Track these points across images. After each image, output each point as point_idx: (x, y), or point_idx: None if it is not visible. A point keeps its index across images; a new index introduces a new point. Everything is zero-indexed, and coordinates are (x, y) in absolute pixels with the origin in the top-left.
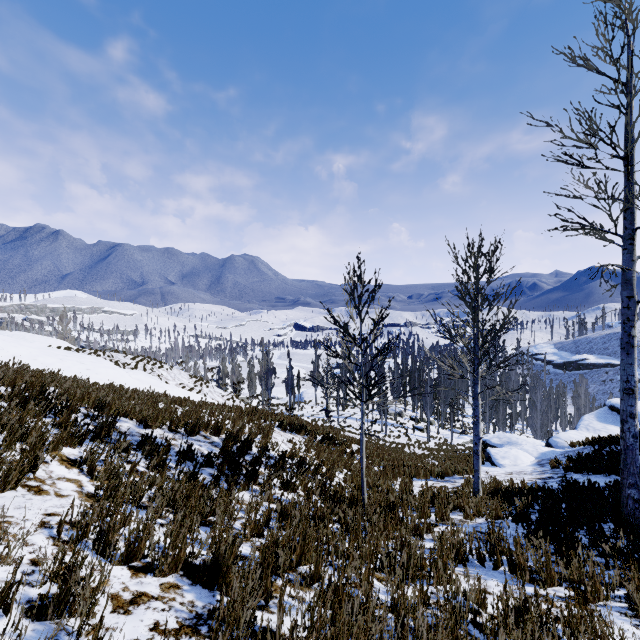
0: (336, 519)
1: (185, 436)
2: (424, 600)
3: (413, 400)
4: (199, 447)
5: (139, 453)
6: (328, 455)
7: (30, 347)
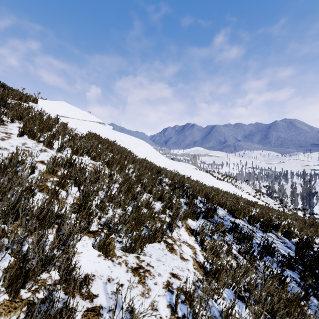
0: None
1: (260, 230)
2: None
3: None
4: (274, 244)
5: (230, 235)
6: None
7: (181, 166)
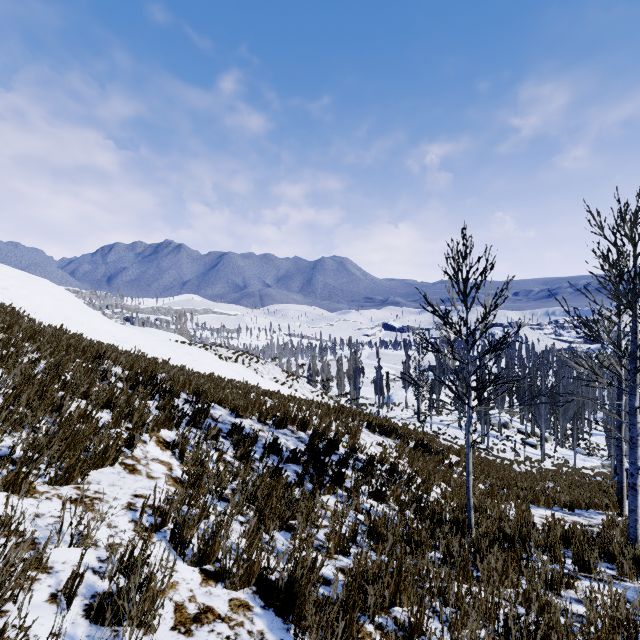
0: (436, 545)
1: (273, 429)
2: None
3: (522, 410)
4: (285, 441)
5: (228, 441)
6: (422, 464)
7: (152, 339)
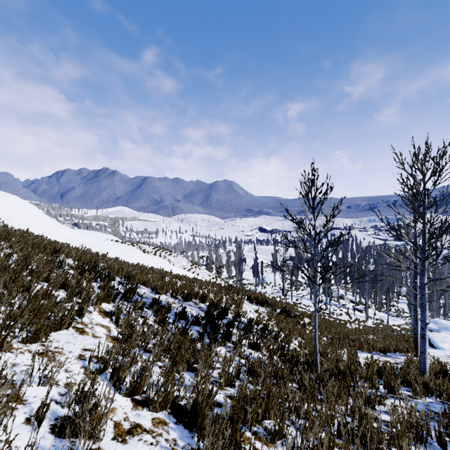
0: (294, 379)
1: (181, 301)
2: None
3: (353, 287)
4: (190, 310)
5: (150, 311)
6: (285, 324)
7: (94, 239)
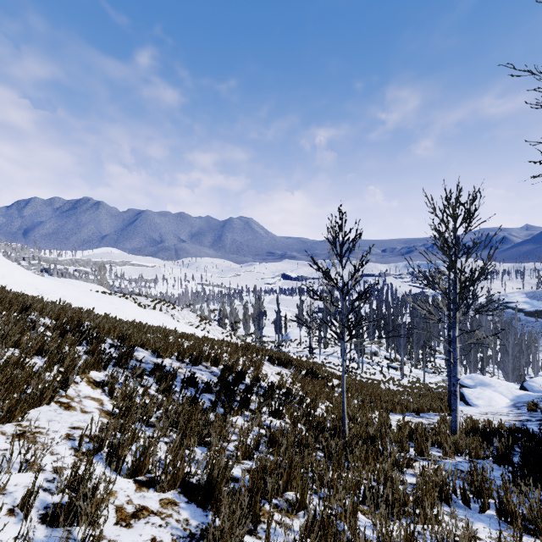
0: (319, 447)
1: (190, 365)
2: (410, 540)
3: (387, 342)
4: (201, 375)
5: (151, 378)
6: (311, 387)
7: (74, 290)
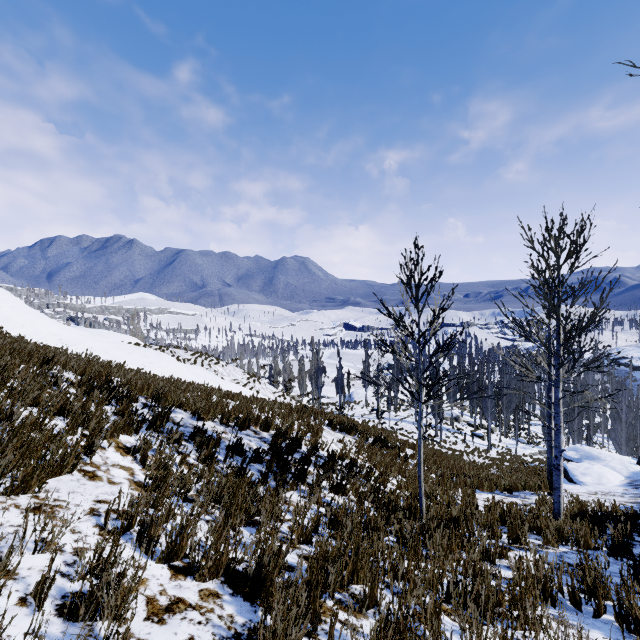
0: (391, 530)
1: (236, 430)
2: None
3: (471, 405)
4: (249, 442)
5: (191, 444)
6: (380, 458)
7: (103, 341)
